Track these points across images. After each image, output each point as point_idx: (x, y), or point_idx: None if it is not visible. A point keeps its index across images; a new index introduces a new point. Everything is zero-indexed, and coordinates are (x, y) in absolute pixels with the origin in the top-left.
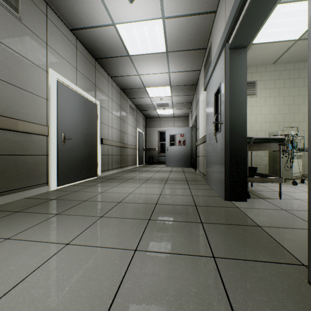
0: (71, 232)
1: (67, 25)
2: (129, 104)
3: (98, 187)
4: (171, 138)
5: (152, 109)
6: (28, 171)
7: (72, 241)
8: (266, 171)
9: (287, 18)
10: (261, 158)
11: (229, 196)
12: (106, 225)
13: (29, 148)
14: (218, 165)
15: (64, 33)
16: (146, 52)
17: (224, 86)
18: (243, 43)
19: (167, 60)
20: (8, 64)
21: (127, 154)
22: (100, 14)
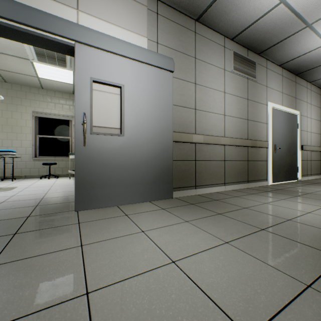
0: (319, 203)
1: (277, 64)
2: None
3: (309, 187)
4: None
5: None
6: (259, 171)
7: None
8: None
9: None
10: None
11: None
12: None
13: (259, 157)
14: None
15: (274, 71)
16: None
17: None
18: None
19: None
20: (252, 110)
21: None
22: (312, 44)
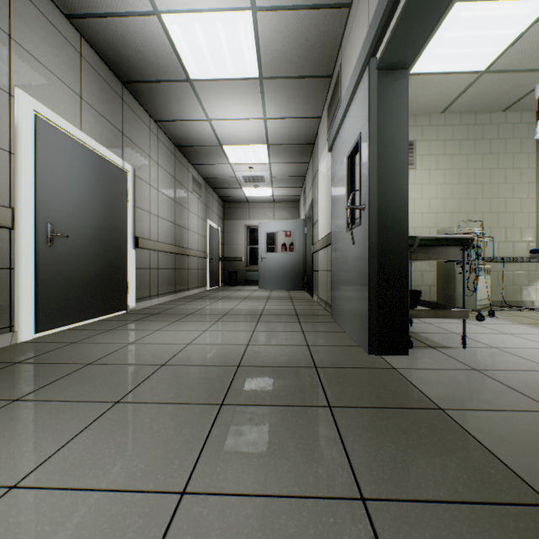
0: (33, 448)
1: (60, 6)
2: (193, 175)
3: (125, 332)
4: (269, 239)
5: (235, 186)
6: None
7: (29, 476)
8: (431, 296)
9: (469, 31)
10: (422, 273)
11: (376, 345)
12: (124, 425)
13: None
14: (355, 287)
15: (52, 21)
16: (222, 76)
17: (367, 138)
18: (403, 60)
19: (262, 95)
20: None
21: (187, 267)
22: None
